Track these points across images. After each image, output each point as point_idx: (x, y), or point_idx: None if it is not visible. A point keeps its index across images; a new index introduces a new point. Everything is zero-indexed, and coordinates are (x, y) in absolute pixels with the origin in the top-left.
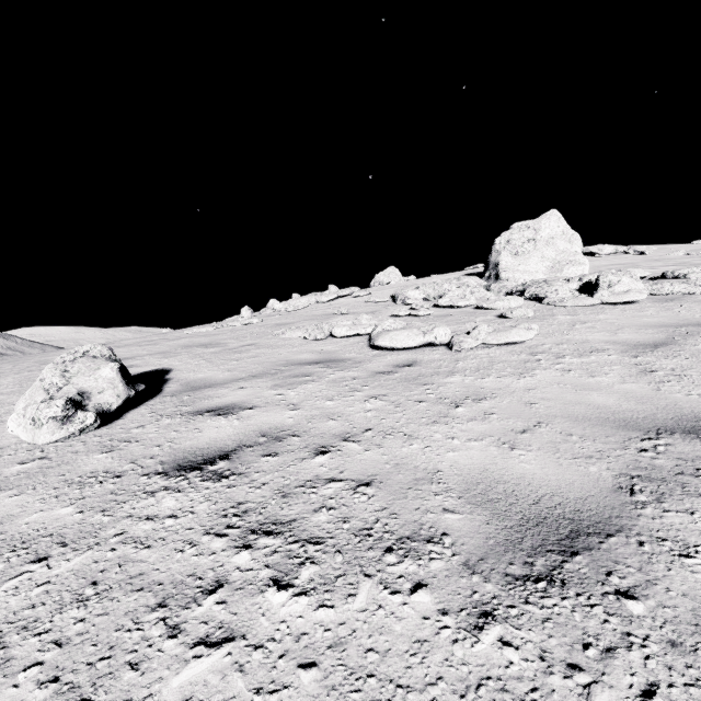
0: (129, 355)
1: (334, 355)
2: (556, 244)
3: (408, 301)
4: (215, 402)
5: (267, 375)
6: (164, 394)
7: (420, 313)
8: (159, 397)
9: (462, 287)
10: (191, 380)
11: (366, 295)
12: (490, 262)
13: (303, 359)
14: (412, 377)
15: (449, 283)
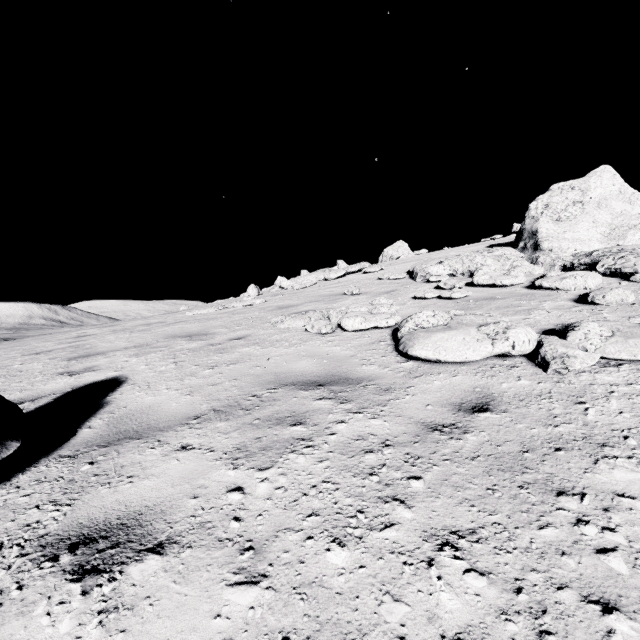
0: (106, 348)
1: (345, 367)
2: (611, 206)
3: (431, 278)
4: (112, 499)
5: (237, 410)
6: (64, 451)
7: (454, 295)
8: (52, 457)
9: (500, 260)
10: (128, 411)
11: (377, 270)
12: (524, 230)
13: (299, 373)
14: (509, 453)
15: (482, 255)
